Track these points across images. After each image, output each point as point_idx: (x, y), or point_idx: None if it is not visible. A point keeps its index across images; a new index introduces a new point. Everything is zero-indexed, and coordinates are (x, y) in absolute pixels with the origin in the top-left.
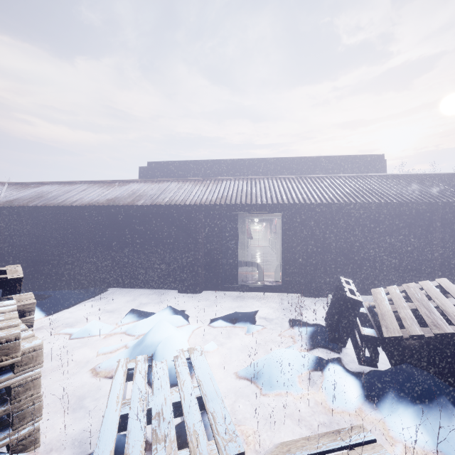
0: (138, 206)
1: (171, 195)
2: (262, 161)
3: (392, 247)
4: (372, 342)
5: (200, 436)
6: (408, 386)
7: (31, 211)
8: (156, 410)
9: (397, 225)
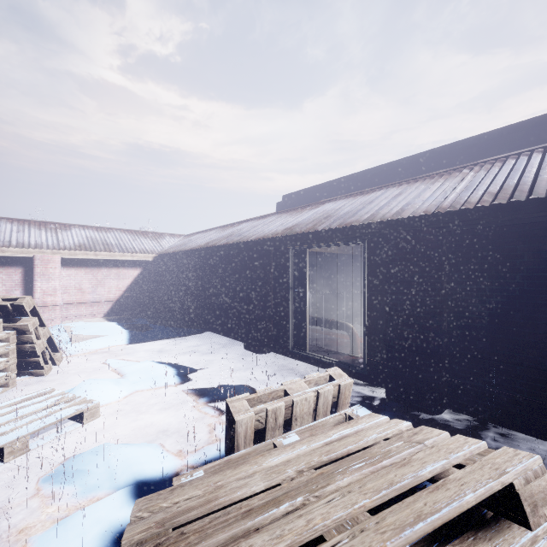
0: (219, 247)
1: (251, 232)
2: (423, 156)
3: None
4: None
5: None
6: None
7: (170, 257)
8: None
9: None
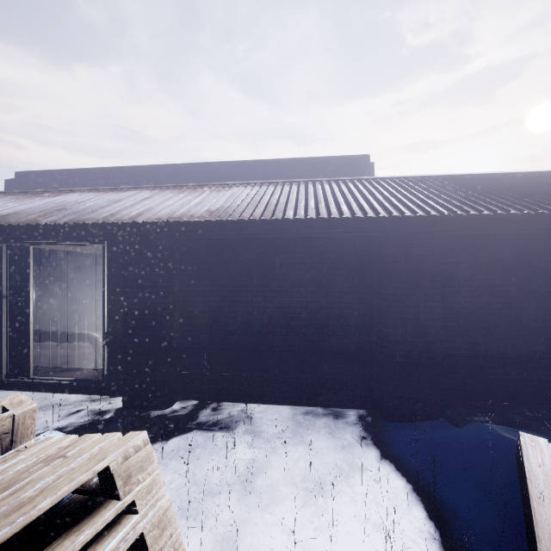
0: None
1: None
2: (184, 168)
3: (300, 310)
4: None
5: None
6: None
7: None
8: None
9: (308, 265)
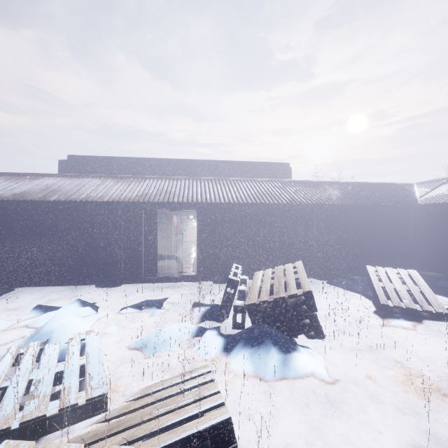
0: (51, 202)
1: (89, 192)
2: (188, 162)
3: (285, 239)
4: (240, 310)
5: (72, 389)
6: (252, 337)
7: None
8: (38, 378)
9: (288, 221)
